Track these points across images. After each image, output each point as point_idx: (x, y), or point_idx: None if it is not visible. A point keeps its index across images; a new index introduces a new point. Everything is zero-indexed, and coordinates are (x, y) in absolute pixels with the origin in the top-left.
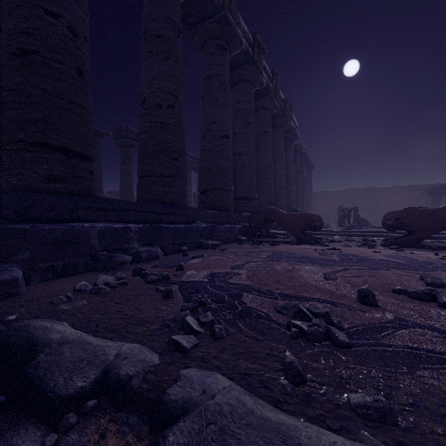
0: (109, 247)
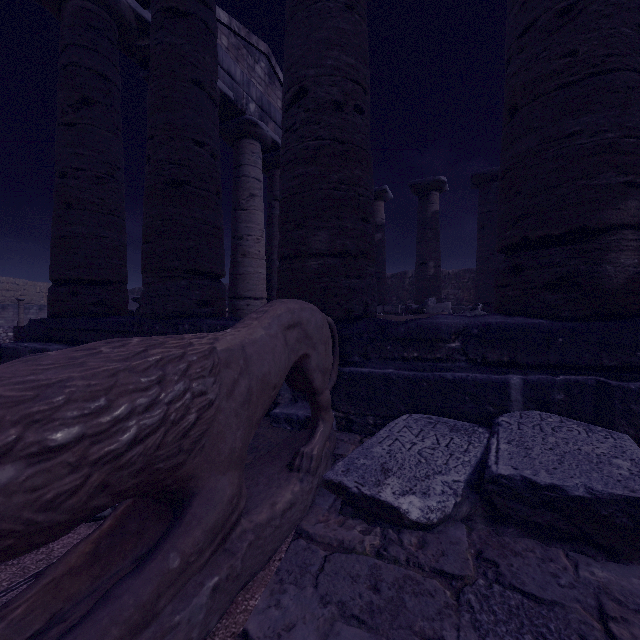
0: None
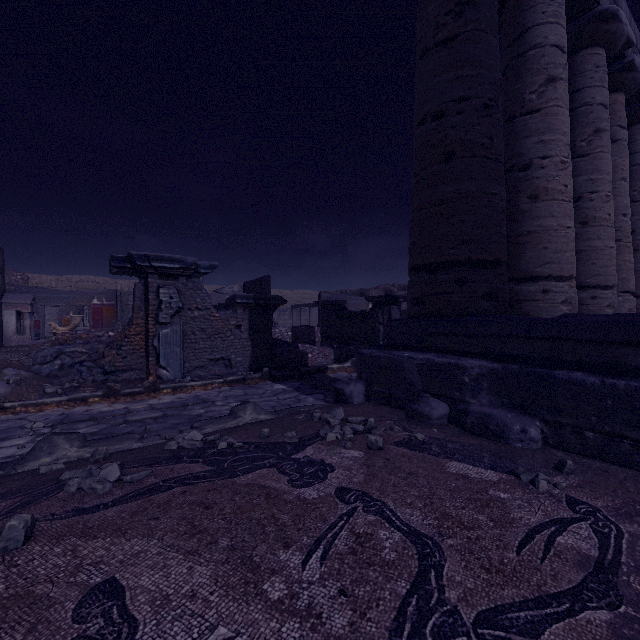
0: (433, 388)
